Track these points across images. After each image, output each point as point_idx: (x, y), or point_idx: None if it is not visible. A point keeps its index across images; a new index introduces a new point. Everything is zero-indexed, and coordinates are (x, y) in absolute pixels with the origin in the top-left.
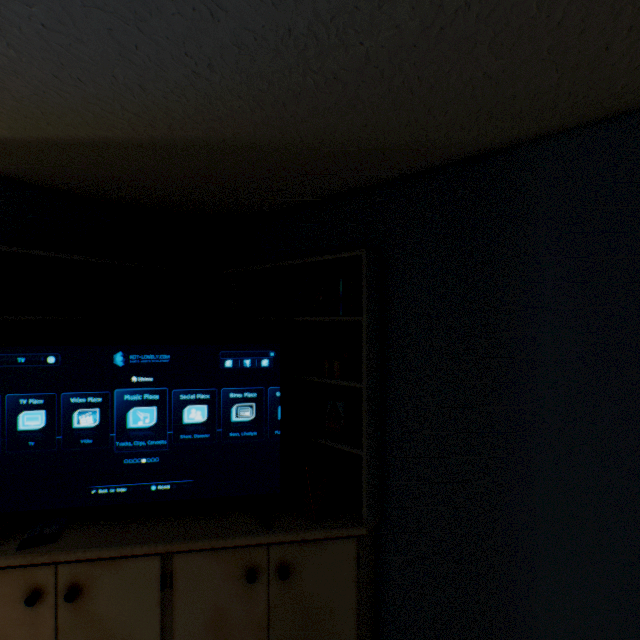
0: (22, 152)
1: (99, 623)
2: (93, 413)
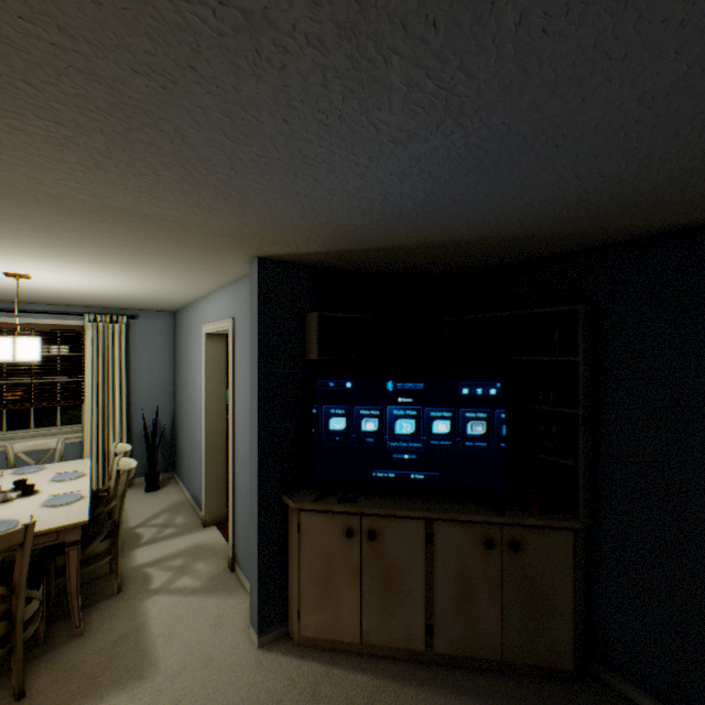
0: (341, 254)
1: (386, 558)
2: (373, 421)
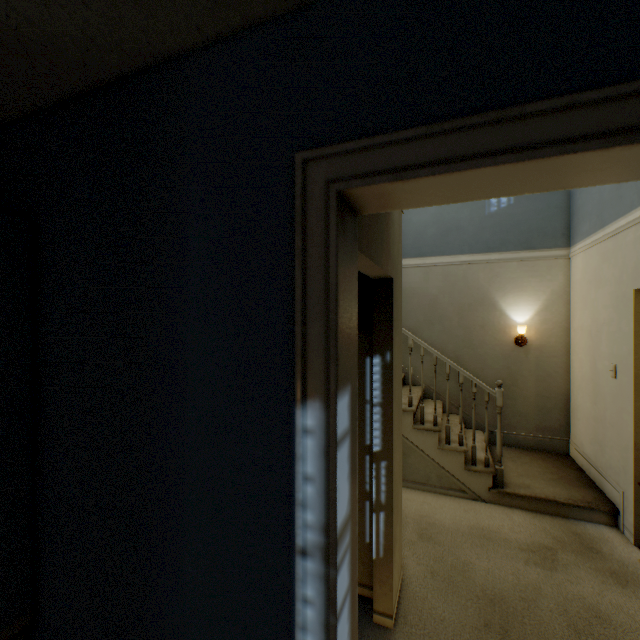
0: None
1: None
2: None
